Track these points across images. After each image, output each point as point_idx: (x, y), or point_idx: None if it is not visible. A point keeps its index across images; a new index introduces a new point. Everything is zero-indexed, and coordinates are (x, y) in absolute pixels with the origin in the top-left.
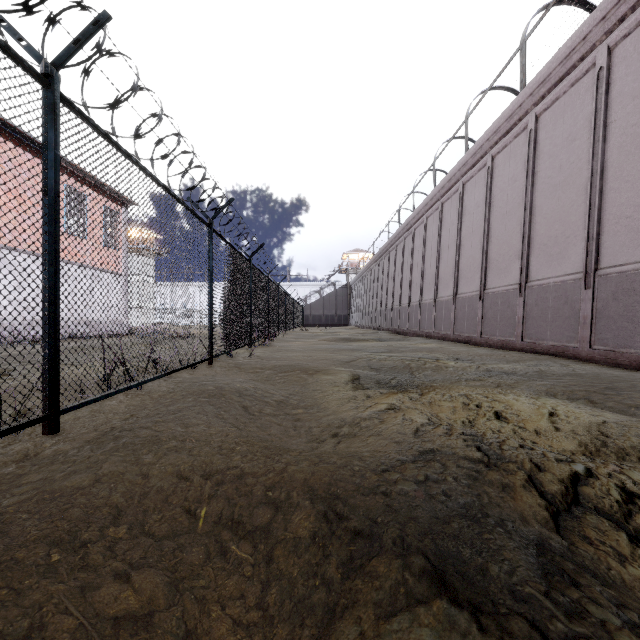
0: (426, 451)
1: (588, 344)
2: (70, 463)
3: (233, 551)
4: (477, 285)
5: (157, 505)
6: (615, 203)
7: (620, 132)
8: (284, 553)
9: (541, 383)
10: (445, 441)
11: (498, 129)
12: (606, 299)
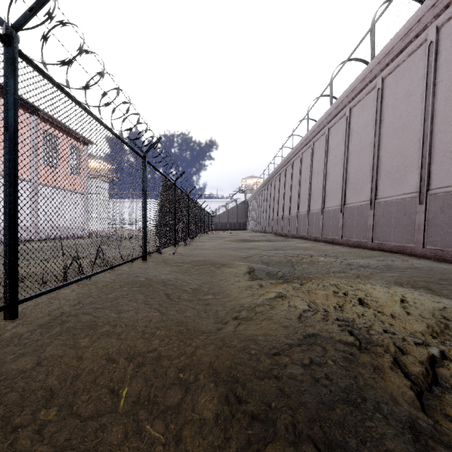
0: (309, 335)
1: (422, 245)
2: (21, 346)
3: (147, 431)
4: (339, 201)
5: (86, 386)
6: (442, 141)
7: (446, 89)
8: (191, 434)
9: (390, 275)
10: (323, 326)
11: (354, 88)
12: (435, 212)
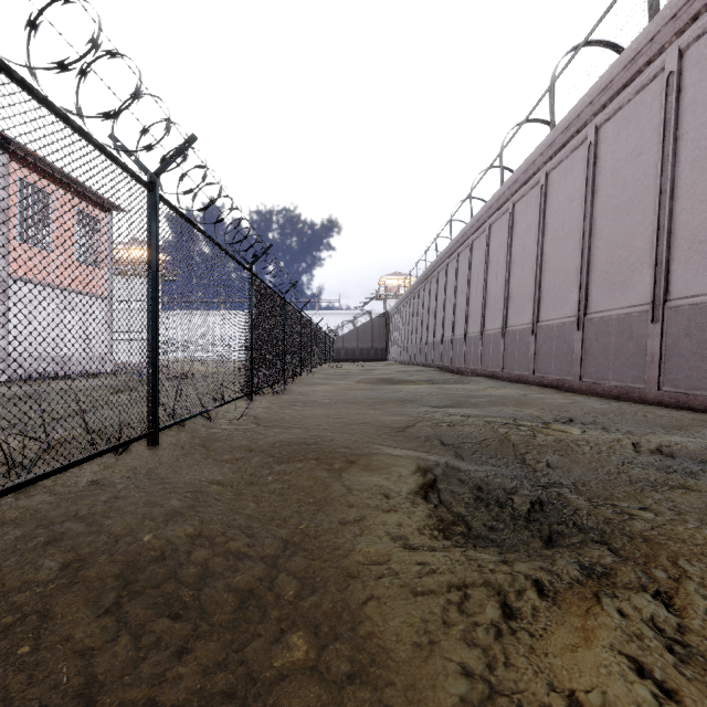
0: None
1: None
2: None
3: None
4: (572, 308)
5: None
6: None
7: None
8: None
9: None
10: None
11: (609, 84)
12: None
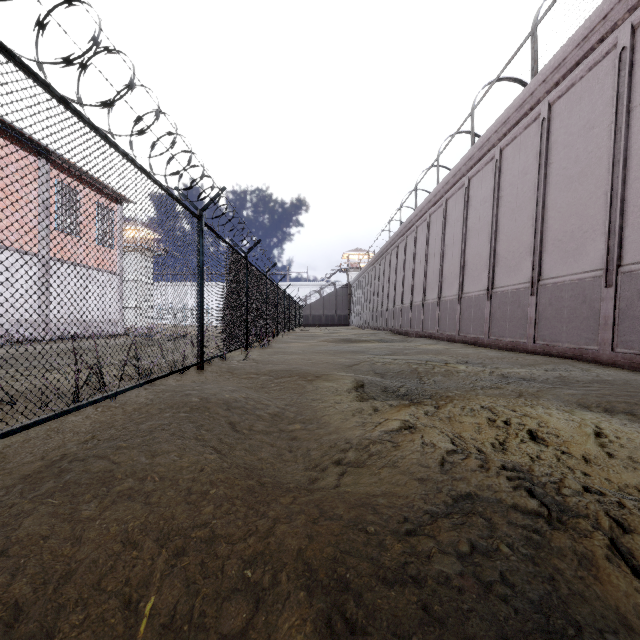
0: (461, 497)
1: (610, 347)
2: None
3: None
4: (484, 284)
5: (83, 594)
6: None
7: None
8: None
9: (569, 392)
10: (484, 481)
11: (507, 120)
12: (631, 298)
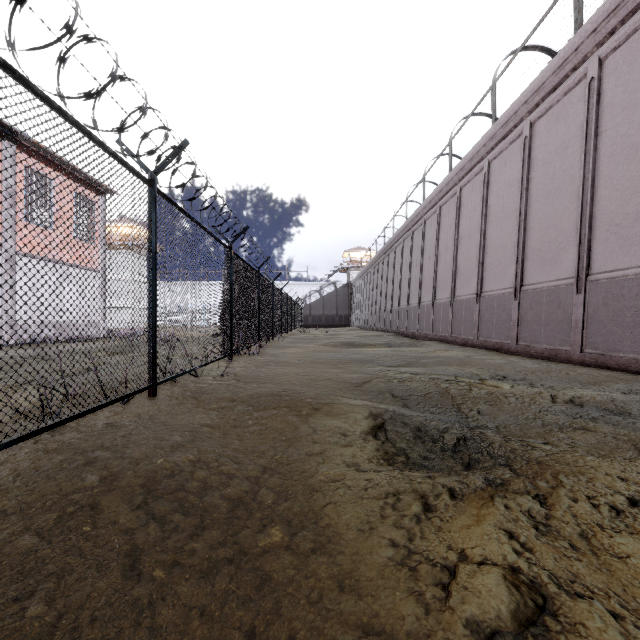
0: None
1: None
2: None
3: None
4: (510, 281)
5: None
6: None
7: None
8: None
9: None
10: None
11: (541, 86)
12: None
